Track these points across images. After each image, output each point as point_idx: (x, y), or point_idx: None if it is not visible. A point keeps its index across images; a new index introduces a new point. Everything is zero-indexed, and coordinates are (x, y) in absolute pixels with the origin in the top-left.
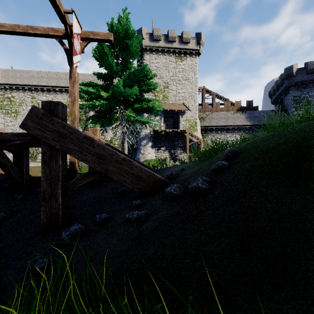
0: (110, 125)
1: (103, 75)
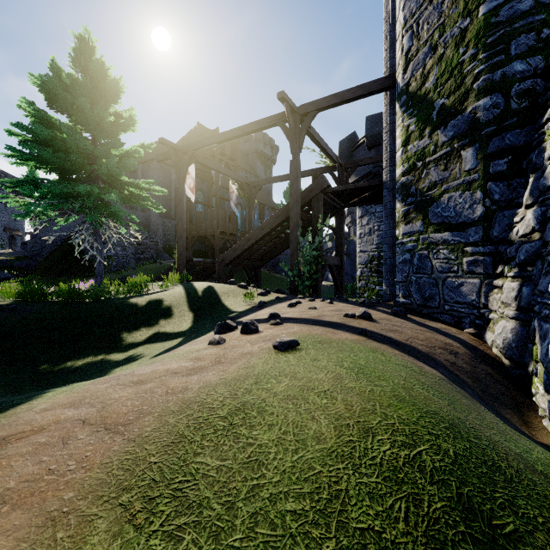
0: (117, 223)
1: (106, 130)
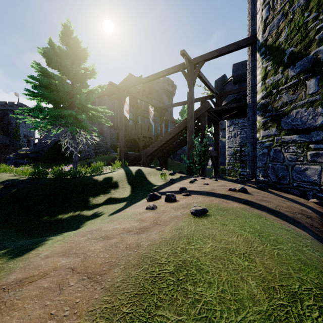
0: (85, 132)
1: (79, 78)
